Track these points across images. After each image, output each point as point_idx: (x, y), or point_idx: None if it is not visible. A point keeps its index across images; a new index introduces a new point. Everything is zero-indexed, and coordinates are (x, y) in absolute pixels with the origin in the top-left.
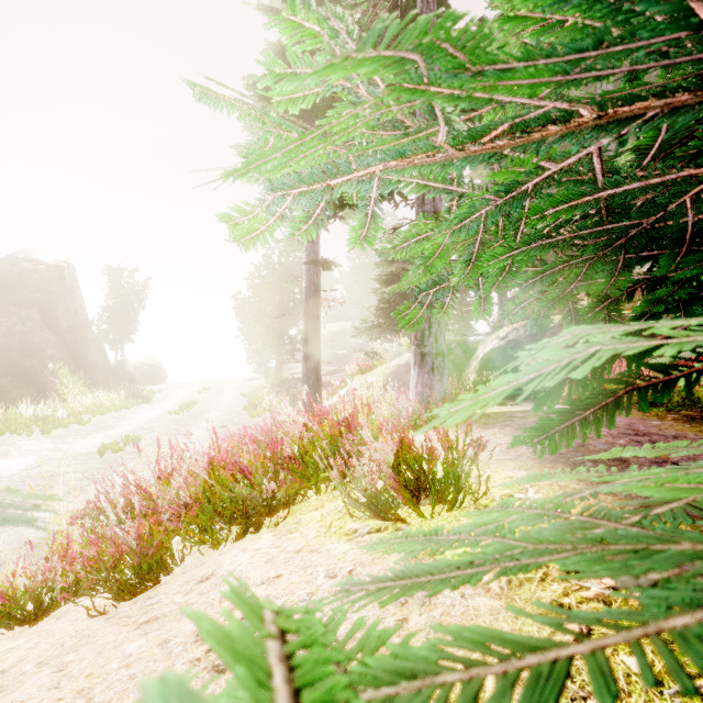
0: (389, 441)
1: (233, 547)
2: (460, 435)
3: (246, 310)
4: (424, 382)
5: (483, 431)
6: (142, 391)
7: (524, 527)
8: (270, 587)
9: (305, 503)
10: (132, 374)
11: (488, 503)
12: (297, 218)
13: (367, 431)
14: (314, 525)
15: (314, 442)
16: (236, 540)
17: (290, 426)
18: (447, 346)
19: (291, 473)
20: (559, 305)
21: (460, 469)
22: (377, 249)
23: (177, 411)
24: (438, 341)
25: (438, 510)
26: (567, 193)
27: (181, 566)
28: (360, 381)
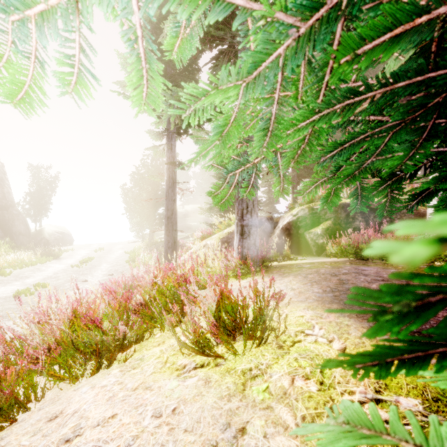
0: (212, 293)
1: (86, 383)
2: (267, 282)
3: (129, 195)
4: (243, 245)
5: (283, 279)
6: (54, 251)
7: (313, 362)
8: (103, 429)
9: (152, 339)
10: (47, 239)
11: (286, 339)
12: (58, 63)
13: (195, 286)
14: (153, 362)
15: (161, 291)
16: (91, 376)
17: (143, 280)
18: (260, 220)
19: (141, 317)
20: (352, 182)
21: (265, 315)
22: (193, 137)
23: (77, 264)
24: (253, 216)
25: (249, 346)
26: (394, 10)
27: (41, 401)
28: (203, 243)
